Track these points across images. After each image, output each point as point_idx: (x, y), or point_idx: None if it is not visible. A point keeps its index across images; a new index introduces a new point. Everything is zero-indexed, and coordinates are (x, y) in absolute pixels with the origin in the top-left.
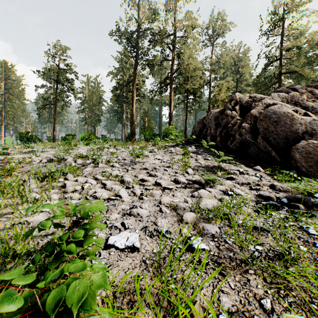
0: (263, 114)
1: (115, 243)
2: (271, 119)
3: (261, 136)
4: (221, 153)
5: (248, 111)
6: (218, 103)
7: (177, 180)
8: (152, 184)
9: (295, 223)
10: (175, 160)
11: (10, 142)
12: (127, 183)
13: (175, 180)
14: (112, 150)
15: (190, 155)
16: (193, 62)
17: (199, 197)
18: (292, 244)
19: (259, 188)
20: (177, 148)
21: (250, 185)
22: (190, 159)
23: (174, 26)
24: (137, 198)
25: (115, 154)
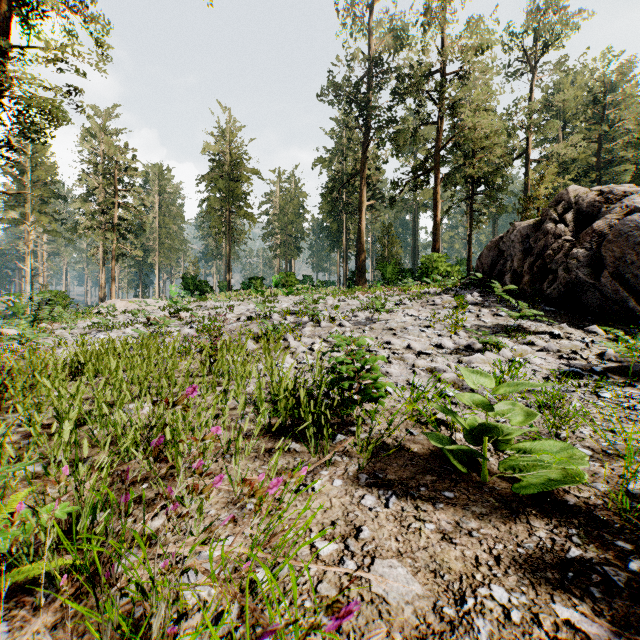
0: (614, 229)
1: None
2: (629, 238)
3: (607, 272)
4: (521, 303)
5: (592, 221)
6: (538, 204)
7: (439, 344)
8: (402, 348)
9: (591, 389)
10: (440, 317)
11: (175, 293)
12: (367, 346)
13: (436, 344)
14: (332, 302)
15: (468, 308)
16: (483, 121)
17: (469, 362)
18: (566, 401)
19: (574, 356)
20: (446, 296)
21: (562, 353)
22: (467, 315)
23: (444, 56)
24: (383, 362)
25: (338, 308)
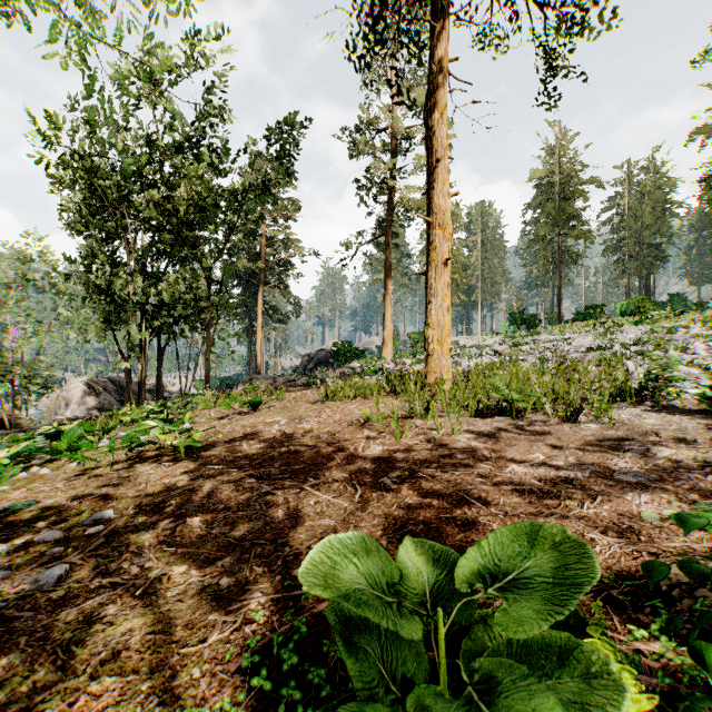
0: None
1: (686, 390)
2: None
3: None
4: None
5: None
6: None
7: None
8: None
9: None
10: None
11: (504, 329)
12: None
13: None
14: (696, 331)
15: None
16: None
17: None
18: None
19: None
20: None
21: None
22: None
23: None
24: None
25: (700, 337)
